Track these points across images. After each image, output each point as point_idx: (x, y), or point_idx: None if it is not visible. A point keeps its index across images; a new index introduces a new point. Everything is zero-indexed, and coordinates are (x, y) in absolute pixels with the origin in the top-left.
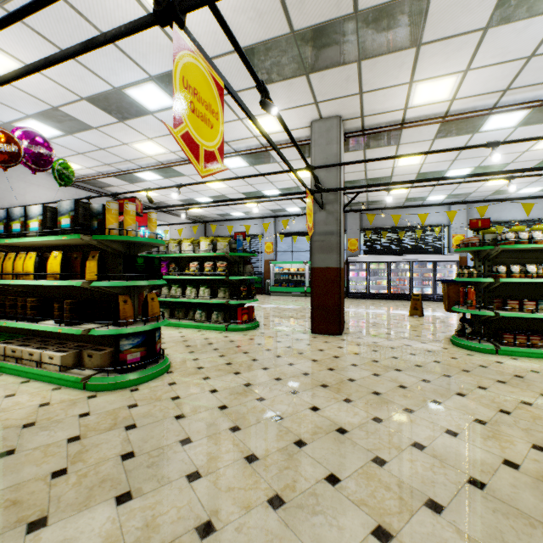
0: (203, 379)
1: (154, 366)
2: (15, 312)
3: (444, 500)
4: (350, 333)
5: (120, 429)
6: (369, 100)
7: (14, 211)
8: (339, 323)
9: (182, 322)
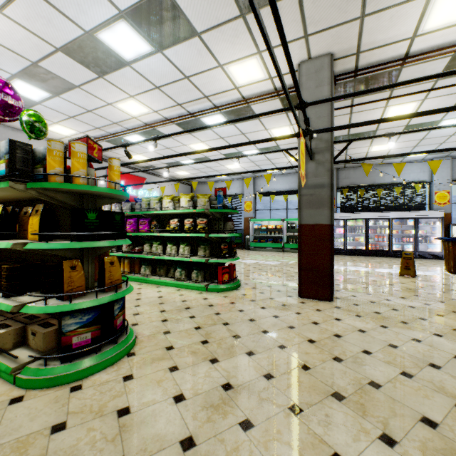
0: (168, 371)
1: (110, 348)
2: None
3: None
4: (342, 297)
5: None
6: (370, 27)
7: None
8: (331, 287)
9: (162, 280)
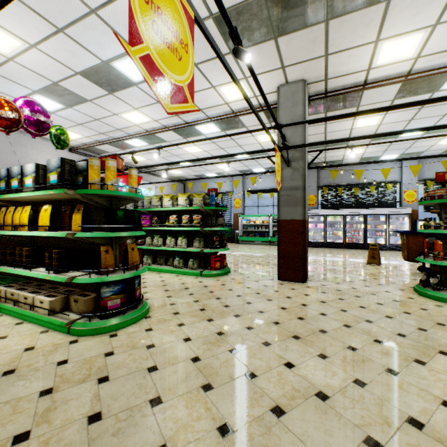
0: (177, 326)
1: (133, 311)
2: (14, 259)
3: None
4: (314, 280)
5: (93, 382)
6: (334, 62)
7: (13, 170)
8: (304, 271)
9: (163, 268)
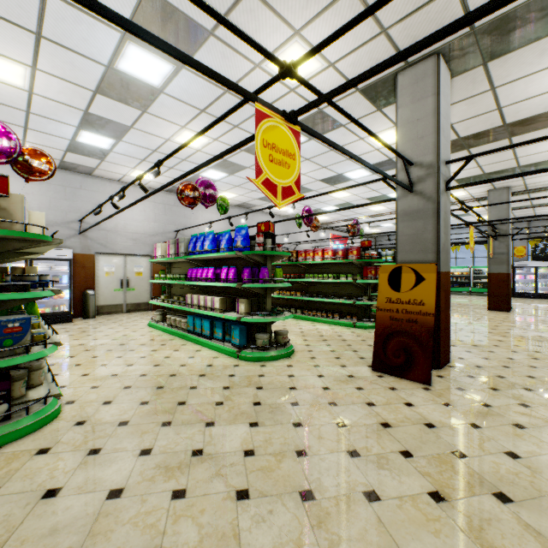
0: None
1: None
2: None
3: (545, 332)
4: (516, 311)
5: None
6: (529, 180)
7: None
8: (508, 305)
9: None
